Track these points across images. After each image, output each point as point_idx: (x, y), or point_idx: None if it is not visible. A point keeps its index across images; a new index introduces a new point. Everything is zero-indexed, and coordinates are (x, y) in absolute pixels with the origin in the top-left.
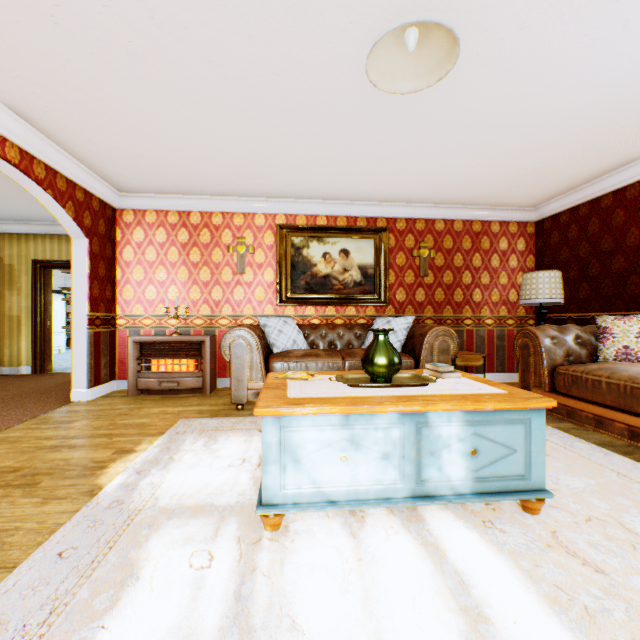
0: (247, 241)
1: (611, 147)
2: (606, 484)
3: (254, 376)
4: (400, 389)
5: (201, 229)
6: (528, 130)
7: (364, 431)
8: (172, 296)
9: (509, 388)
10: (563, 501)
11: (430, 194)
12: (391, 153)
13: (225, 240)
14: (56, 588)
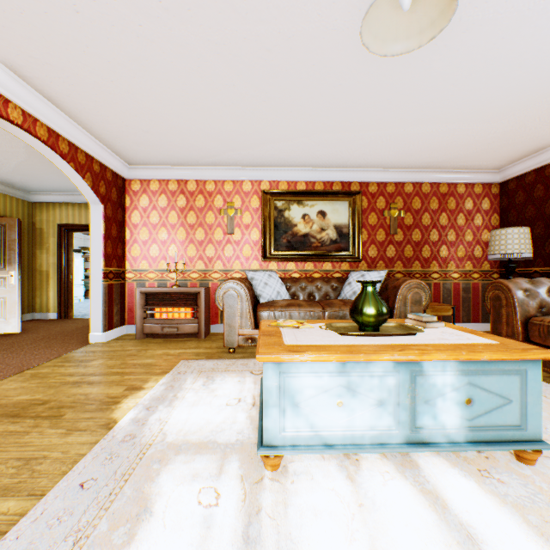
0: (236, 205)
1: None
2: None
3: (244, 323)
4: (390, 338)
5: (196, 195)
6: (502, 94)
7: (360, 378)
8: (172, 253)
9: (498, 338)
10: None
11: (401, 159)
12: (368, 121)
13: (217, 204)
14: (78, 519)
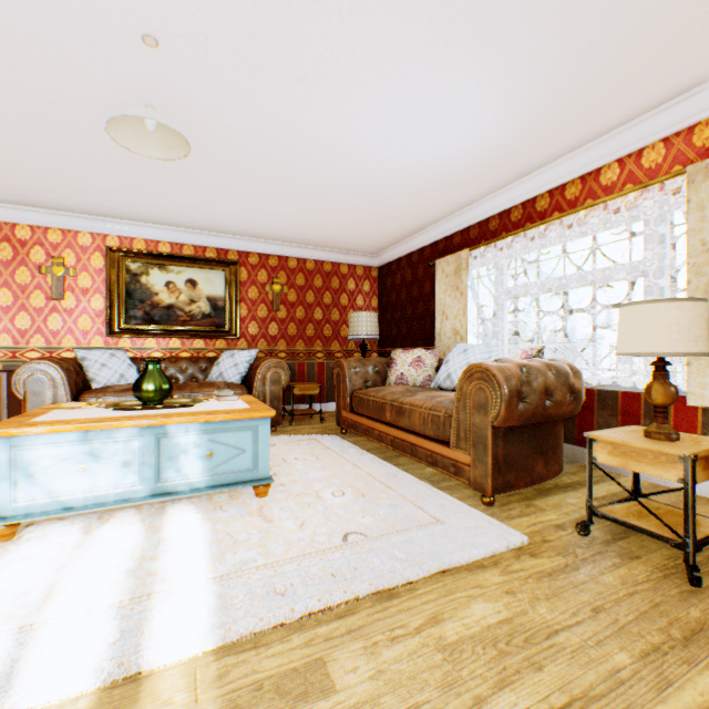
0: (68, 262)
1: (403, 216)
2: (339, 473)
3: None
4: (161, 410)
5: None
6: (332, 193)
7: (105, 445)
8: None
9: (259, 405)
10: (295, 487)
11: (278, 233)
12: (219, 193)
13: (36, 258)
14: None
